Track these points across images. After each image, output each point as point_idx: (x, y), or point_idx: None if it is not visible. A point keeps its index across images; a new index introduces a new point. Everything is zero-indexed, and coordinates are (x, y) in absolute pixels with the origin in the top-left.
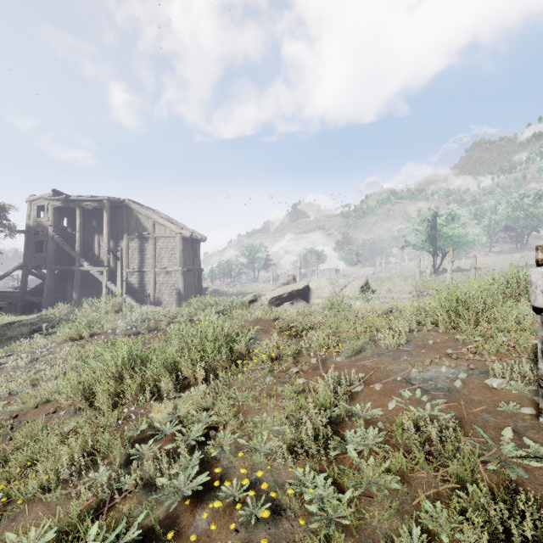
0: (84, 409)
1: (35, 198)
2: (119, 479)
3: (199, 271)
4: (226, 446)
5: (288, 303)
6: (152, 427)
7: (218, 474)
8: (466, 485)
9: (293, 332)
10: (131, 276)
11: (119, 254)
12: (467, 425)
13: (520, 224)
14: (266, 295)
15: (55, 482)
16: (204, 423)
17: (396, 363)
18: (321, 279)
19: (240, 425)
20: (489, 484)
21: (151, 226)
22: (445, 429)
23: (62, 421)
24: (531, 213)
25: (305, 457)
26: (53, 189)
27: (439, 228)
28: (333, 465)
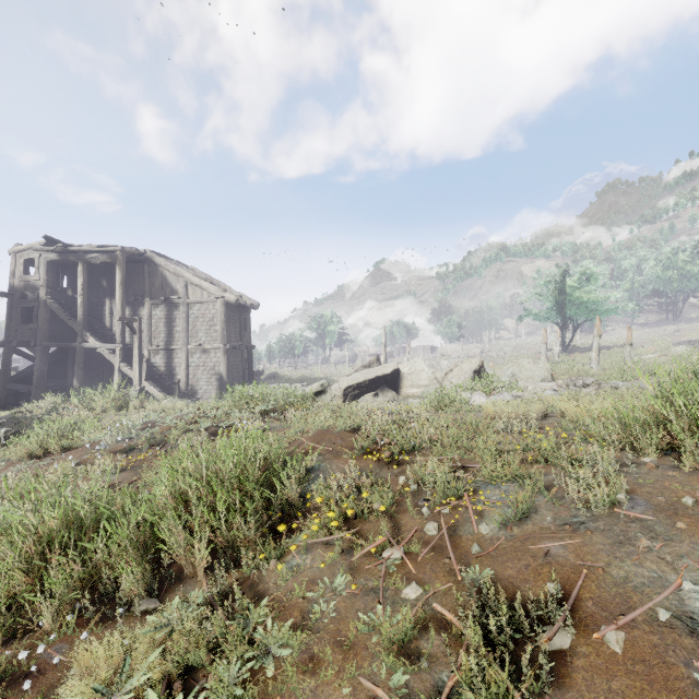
0: None
1: (21, 249)
2: None
3: (250, 350)
4: None
5: (370, 394)
6: None
7: None
8: None
9: (386, 457)
10: (154, 355)
11: (136, 325)
12: None
13: (673, 287)
14: (340, 383)
15: None
16: None
17: (631, 558)
18: (416, 360)
19: None
20: None
21: (182, 287)
22: None
23: None
24: (687, 273)
25: None
26: (44, 236)
27: (570, 292)
28: None
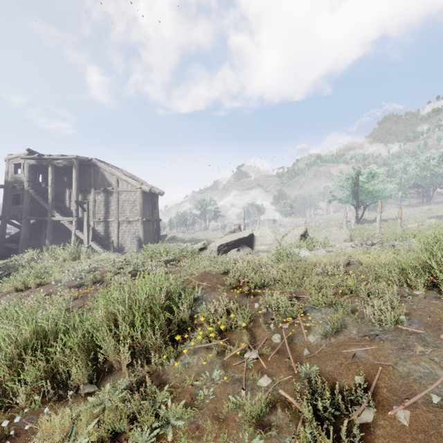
0: None
1: (12, 157)
2: None
3: (158, 221)
4: None
5: (234, 250)
6: None
7: None
8: None
9: (246, 291)
10: (97, 225)
11: (85, 205)
12: None
13: (426, 182)
14: (215, 242)
15: None
16: None
17: (411, 359)
18: (264, 228)
19: None
20: None
21: (115, 181)
22: None
23: None
24: (436, 173)
25: None
26: (27, 149)
27: (361, 185)
28: None
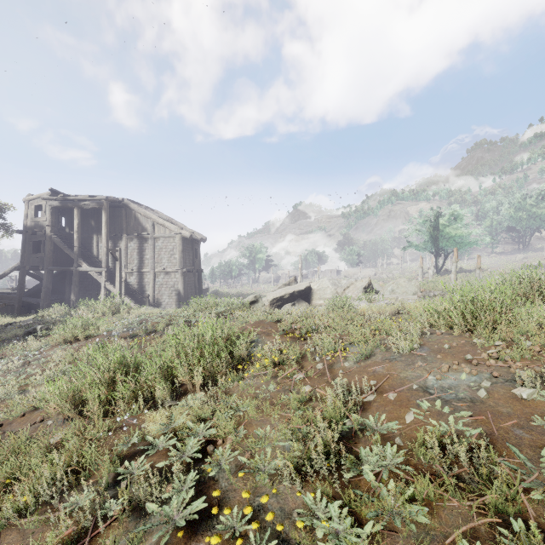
0: (73, 418)
1: (32, 198)
2: (105, 502)
3: (199, 272)
4: (225, 465)
5: (289, 304)
6: (145, 439)
7: (216, 499)
8: (507, 519)
9: (297, 334)
10: (130, 276)
11: (117, 254)
12: (498, 443)
13: (523, 224)
14: (267, 296)
15: (34, 505)
16: (201, 437)
17: (410, 369)
18: (323, 280)
19: (241, 439)
20: (535, 517)
21: (150, 226)
22: (476, 449)
23: (48, 432)
24: (534, 213)
25: (314, 479)
26: (50, 188)
27: (442, 229)
28: (349, 491)
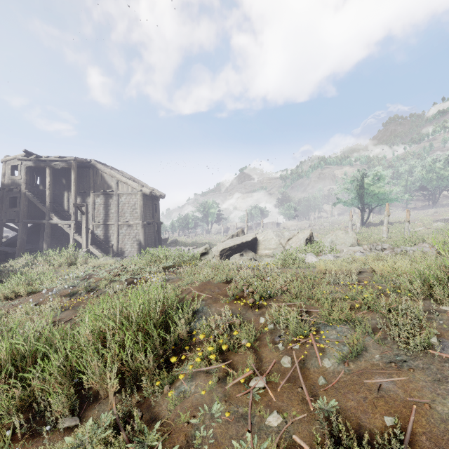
0: None
1: (9, 159)
2: None
3: (159, 224)
4: None
5: (237, 254)
6: None
7: None
8: None
9: (250, 303)
10: (96, 228)
11: (84, 208)
12: None
13: (433, 184)
14: (218, 247)
15: None
16: None
17: None
18: (267, 232)
19: None
20: None
21: (115, 184)
22: None
23: None
24: (442, 175)
25: None
26: (24, 150)
27: (367, 187)
28: None
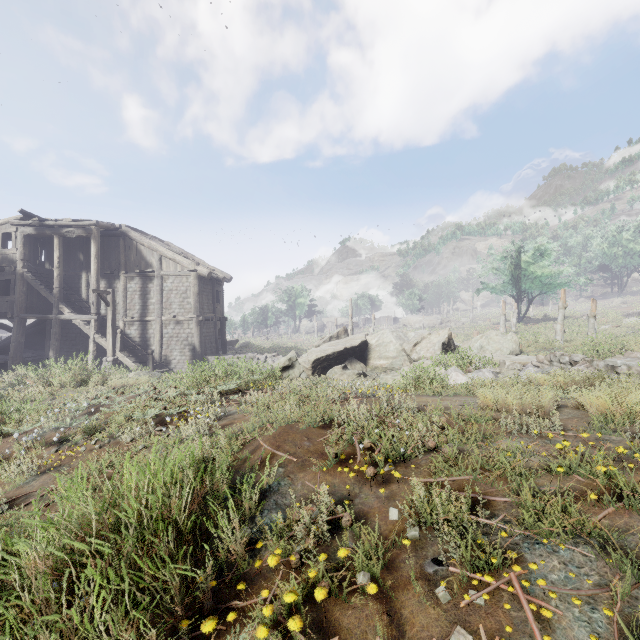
0: None
1: None
2: None
3: (222, 321)
4: None
5: (339, 366)
6: None
7: None
8: None
9: (369, 476)
10: (129, 327)
11: (109, 297)
12: None
13: (618, 263)
14: (309, 355)
15: None
16: None
17: None
18: (383, 332)
19: None
20: None
21: (156, 260)
22: None
23: None
24: (632, 249)
25: None
26: (20, 210)
27: (526, 267)
28: None
